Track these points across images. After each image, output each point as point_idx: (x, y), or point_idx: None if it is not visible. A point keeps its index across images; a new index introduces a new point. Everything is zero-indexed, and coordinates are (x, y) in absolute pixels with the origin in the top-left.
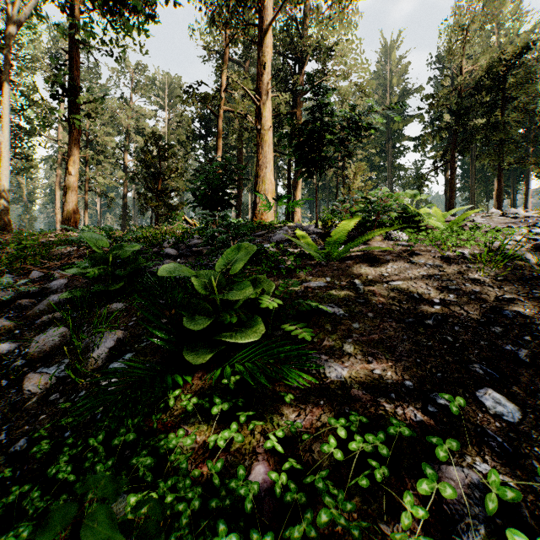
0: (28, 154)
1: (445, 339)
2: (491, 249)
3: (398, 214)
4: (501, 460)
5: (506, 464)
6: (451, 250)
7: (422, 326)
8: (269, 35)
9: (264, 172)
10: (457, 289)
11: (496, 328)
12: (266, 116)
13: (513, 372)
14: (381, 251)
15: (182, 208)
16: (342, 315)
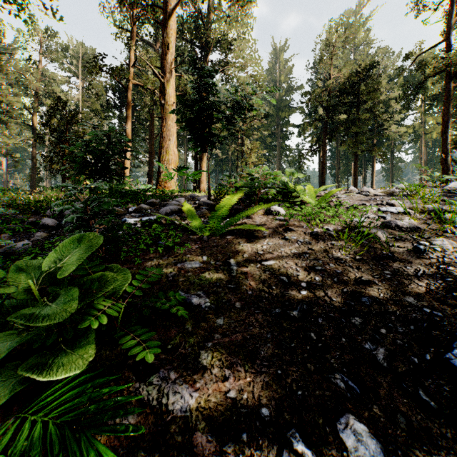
0: None
1: (308, 337)
2: (351, 226)
3: (278, 190)
4: None
5: None
6: (320, 226)
7: (287, 320)
8: (173, 19)
9: (168, 144)
10: (323, 270)
11: (356, 319)
12: (169, 93)
13: (373, 382)
14: (261, 225)
15: None
16: (208, 307)
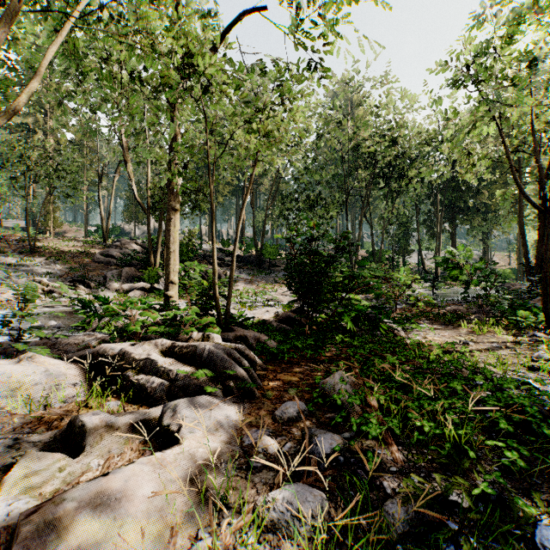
0: None
1: None
2: None
3: None
4: None
5: None
6: None
7: None
8: None
9: None
10: None
11: None
12: None
13: None
14: None
15: None
16: None
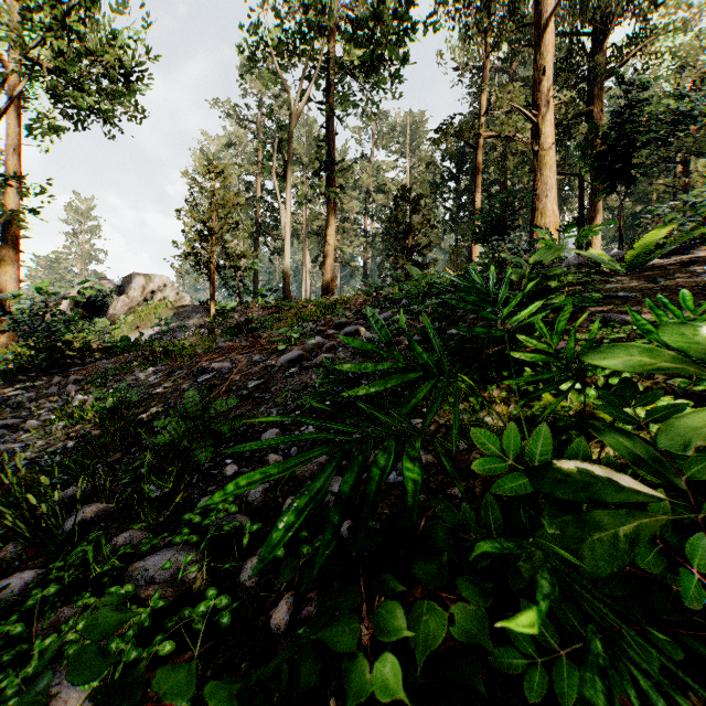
0: None
1: None
2: None
3: None
4: None
5: None
6: None
7: None
8: (551, 29)
9: (544, 203)
10: None
11: None
12: (546, 133)
13: None
14: (705, 255)
15: (434, 266)
16: (634, 295)
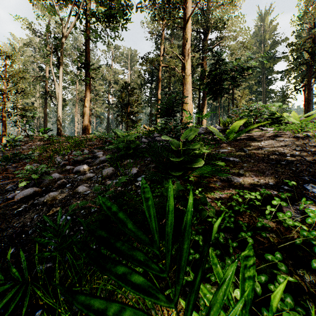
0: (64, 98)
1: (290, 169)
2: None
3: (268, 117)
4: (311, 204)
5: (313, 205)
6: (300, 133)
7: (279, 164)
8: (189, 22)
9: (187, 99)
10: (300, 150)
11: None
12: (187, 68)
13: None
14: (258, 135)
15: (140, 122)
16: (238, 161)
